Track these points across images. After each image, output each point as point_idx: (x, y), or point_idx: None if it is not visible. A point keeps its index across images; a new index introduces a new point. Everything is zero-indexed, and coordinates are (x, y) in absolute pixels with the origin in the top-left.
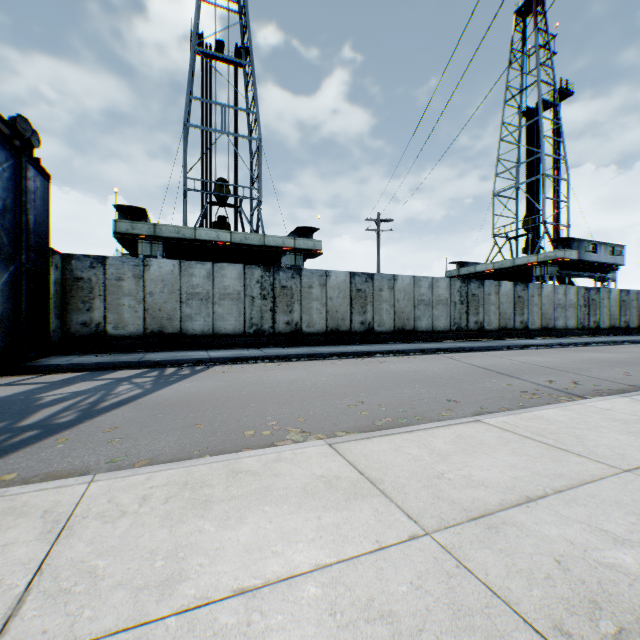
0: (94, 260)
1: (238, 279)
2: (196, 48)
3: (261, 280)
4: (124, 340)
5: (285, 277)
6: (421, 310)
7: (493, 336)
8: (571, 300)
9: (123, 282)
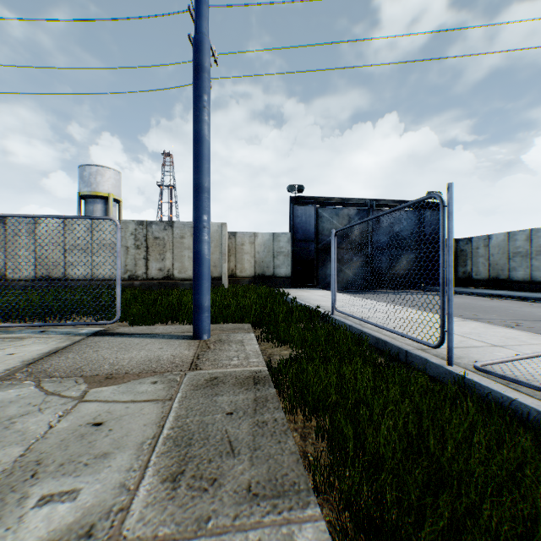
0: (466, 240)
1: None
2: None
3: None
4: (478, 282)
5: None
6: None
7: None
8: None
9: (478, 250)
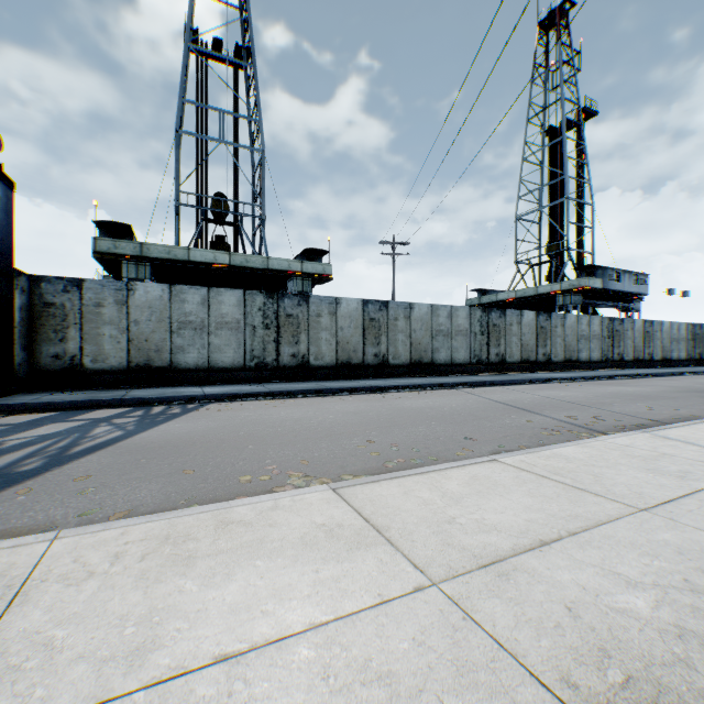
0: (68, 283)
1: (237, 306)
2: (190, 45)
3: (263, 307)
4: (104, 375)
5: (291, 304)
6: (439, 341)
7: (515, 369)
8: (595, 331)
9: (103, 309)
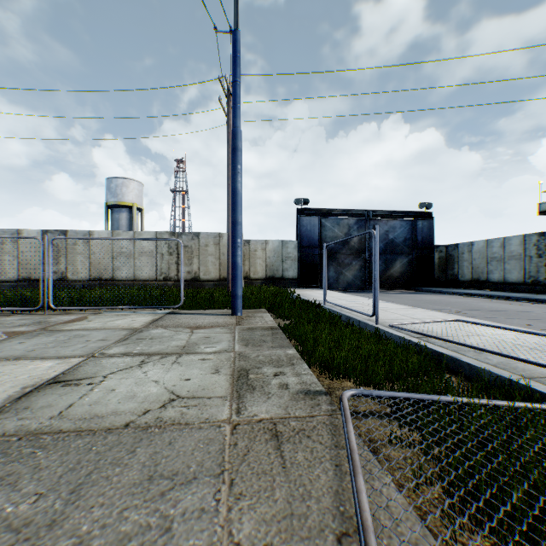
0: (454, 246)
1: (519, 245)
2: None
3: (536, 243)
4: (463, 283)
5: None
6: None
7: None
8: None
9: (463, 255)
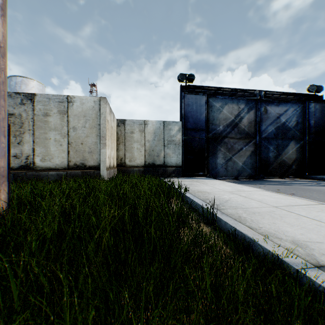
0: None
1: None
2: None
3: None
4: None
5: None
6: None
7: None
8: None
9: None
